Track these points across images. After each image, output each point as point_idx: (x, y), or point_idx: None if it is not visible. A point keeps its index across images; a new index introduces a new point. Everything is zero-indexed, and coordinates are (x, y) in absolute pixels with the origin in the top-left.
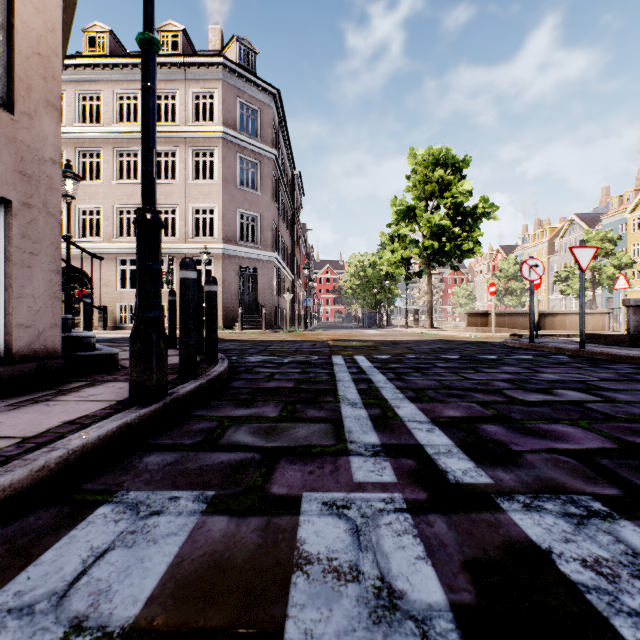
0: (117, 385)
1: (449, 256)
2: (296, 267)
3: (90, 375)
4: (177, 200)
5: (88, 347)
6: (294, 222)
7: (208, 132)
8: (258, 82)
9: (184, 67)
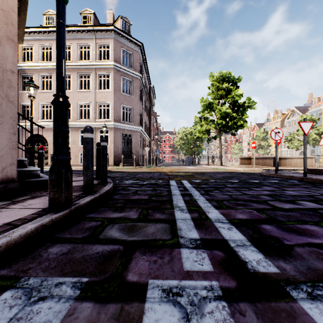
0: (47, 198)
1: (230, 128)
2: (151, 134)
3: (35, 192)
4: (90, 100)
5: (35, 176)
6: (150, 111)
7: (106, 65)
8: (132, 39)
9: (94, 32)
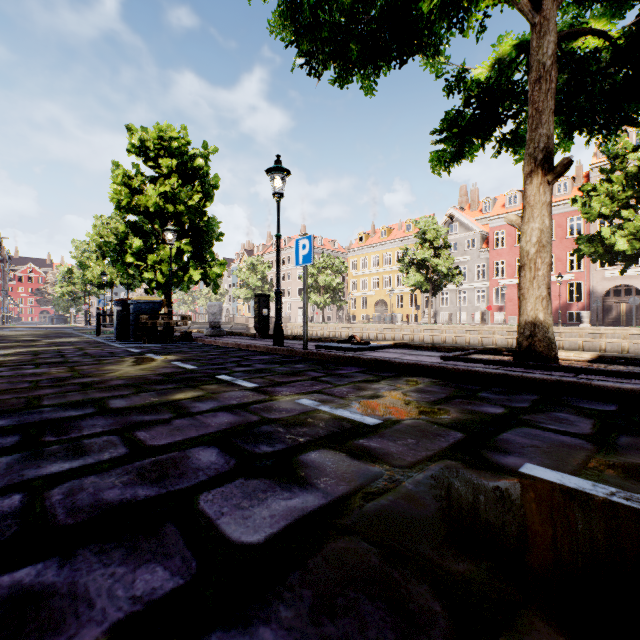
0: None
1: (91, 292)
2: None
3: None
4: None
5: None
6: None
7: None
8: None
9: None
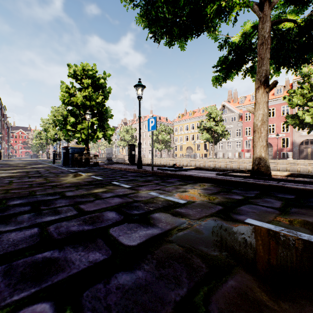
0: None
1: (49, 143)
2: (3, 137)
3: None
4: None
5: None
6: (2, 122)
7: None
8: None
9: None
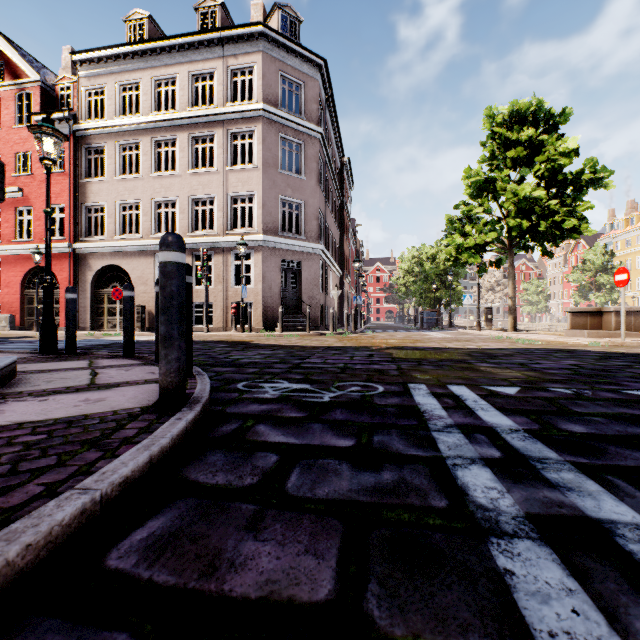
0: None
1: (542, 238)
2: (345, 263)
3: None
4: (215, 189)
5: None
6: (343, 214)
7: (247, 111)
8: (302, 52)
9: (222, 42)
